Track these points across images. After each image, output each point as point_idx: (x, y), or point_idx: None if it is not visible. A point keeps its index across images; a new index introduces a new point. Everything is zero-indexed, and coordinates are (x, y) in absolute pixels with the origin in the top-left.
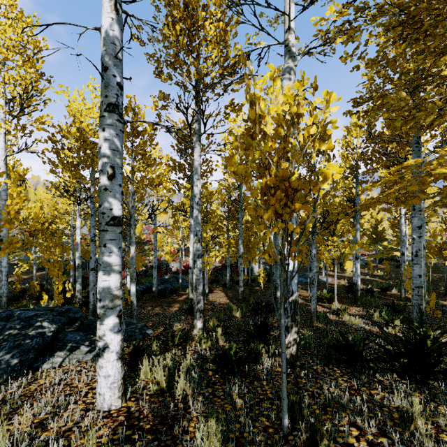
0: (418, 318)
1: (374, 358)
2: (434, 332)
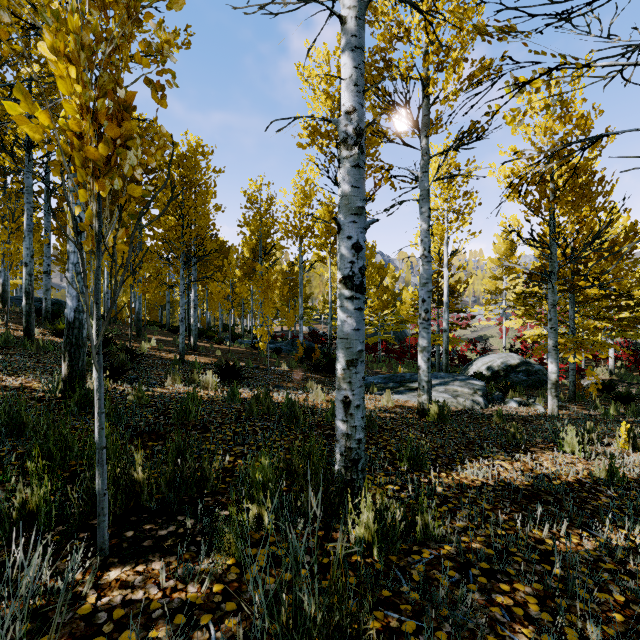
0: None
1: None
2: None
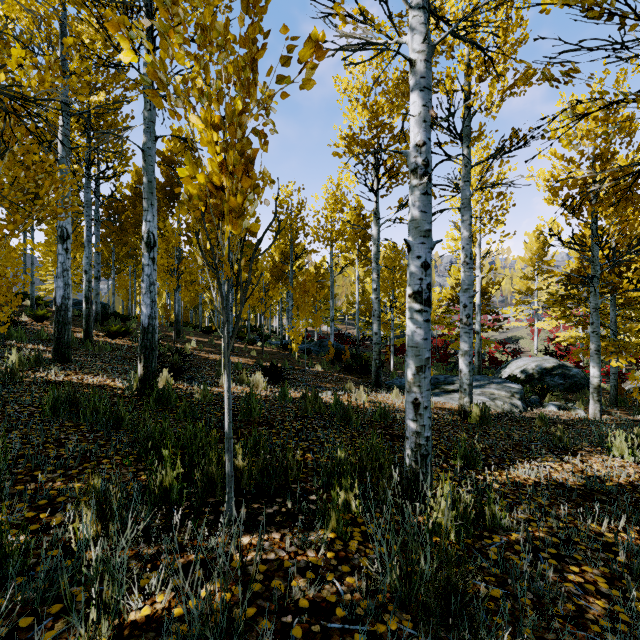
0: None
1: None
2: None
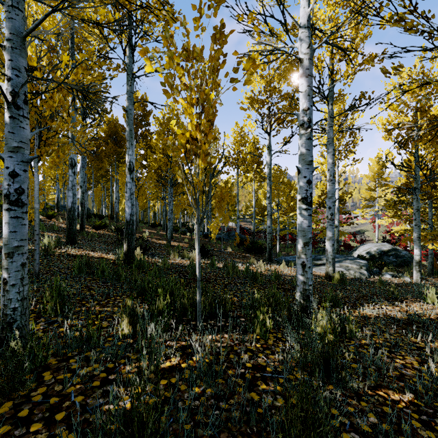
0: None
1: None
2: None
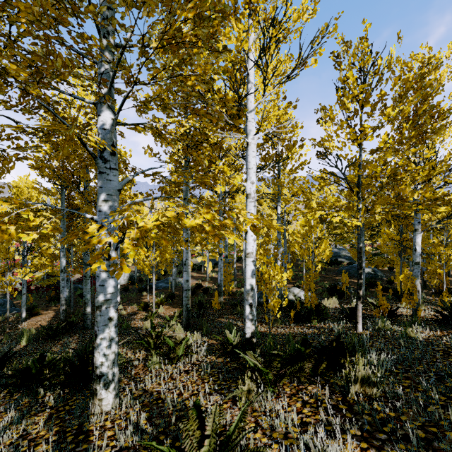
0: (186, 315)
1: (52, 375)
2: (154, 331)
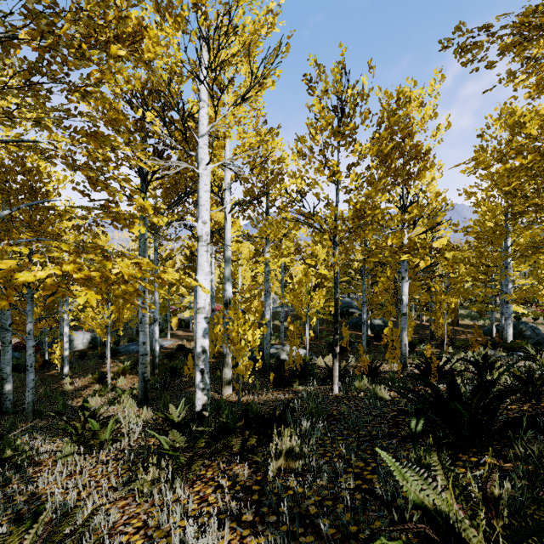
0: (142, 387)
1: None
2: (83, 412)
